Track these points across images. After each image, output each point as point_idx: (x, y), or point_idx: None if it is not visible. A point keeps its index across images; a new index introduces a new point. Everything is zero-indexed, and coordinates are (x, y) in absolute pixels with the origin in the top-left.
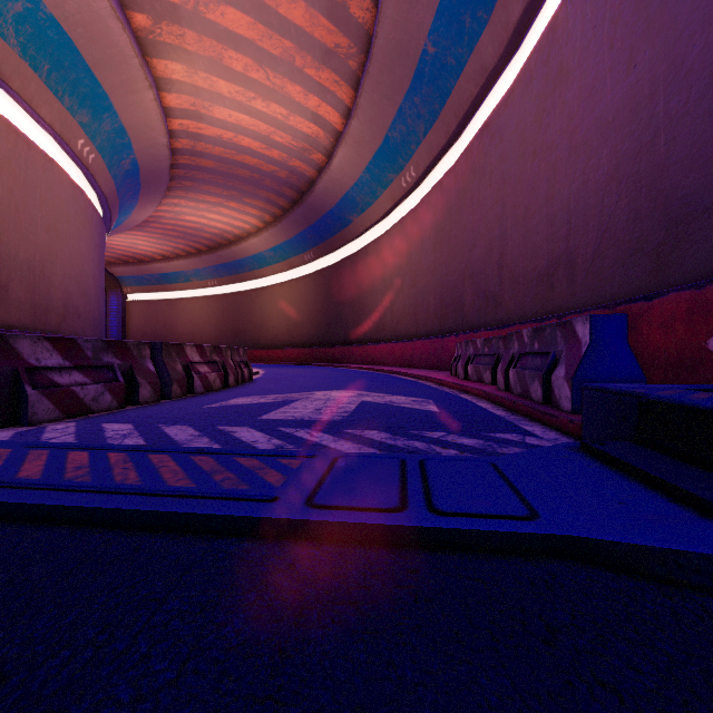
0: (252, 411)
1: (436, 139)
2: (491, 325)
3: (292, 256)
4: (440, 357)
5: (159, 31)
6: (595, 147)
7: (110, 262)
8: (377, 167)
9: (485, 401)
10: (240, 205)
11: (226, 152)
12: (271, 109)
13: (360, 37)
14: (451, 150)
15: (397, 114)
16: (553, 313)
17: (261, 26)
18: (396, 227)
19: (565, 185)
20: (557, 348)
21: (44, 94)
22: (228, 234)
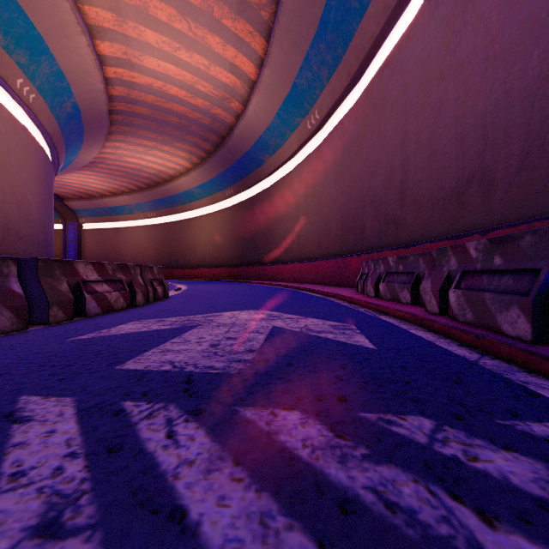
0: (122, 349)
1: (338, 82)
2: (392, 246)
3: (216, 192)
4: (343, 275)
5: None
6: (521, 51)
7: (68, 197)
8: (286, 113)
9: (417, 327)
10: (171, 149)
11: (157, 99)
12: (194, 60)
13: None
14: (352, 93)
15: (303, 61)
16: (464, 231)
17: None
18: (302, 165)
19: (480, 100)
20: None
21: None
22: (163, 174)
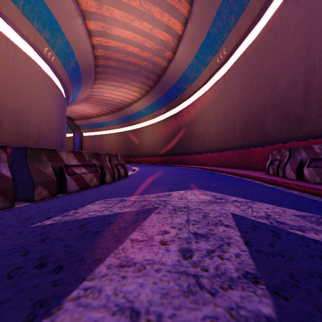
0: (73, 254)
1: (242, 24)
2: (295, 138)
3: (155, 111)
4: (247, 161)
5: None
6: None
7: (75, 118)
8: (201, 54)
9: None
10: (129, 86)
11: (121, 55)
12: (143, 26)
13: None
14: (253, 31)
15: (216, 14)
16: None
17: None
18: (212, 88)
19: None
20: None
21: (21, 18)
22: (125, 102)
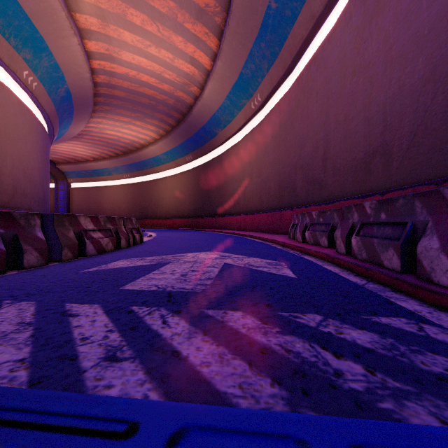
0: (120, 278)
1: (275, 73)
2: (317, 202)
3: (178, 158)
4: (279, 224)
5: None
6: (410, 58)
7: (59, 162)
8: (234, 95)
9: (329, 264)
10: (143, 123)
11: (132, 85)
12: (161, 54)
13: None
14: (286, 81)
15: (248, 56)
16: (370, 192)
17: None
18: (247, 137)
19: (381, 92)
20: (417, 218)
21: None
22: (136, 143)
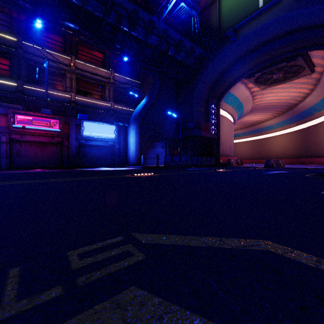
0: None
1: None
2: None
3: (285, 125)
4: None
5: (257, 93)
6: None
7: None
8: None
9: None
10: (265, 113)
11: (265, 104)
12: (283, 94)
13: (315, 79)
14: None
15: None
16: None
17: (284, 84)
18: None
19: None
20: None
21: (235, 113)
22: (258, 121)
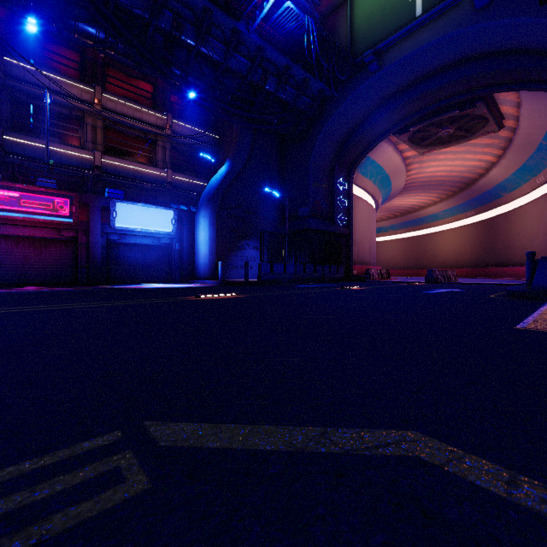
0: None
1: None
2: None
3: (457, 214)
4: None
5: (414, 160)
6: None
7: None
8: (519, 174)
9: None
10: (426, 194)
11: (427, 179)
12: (455, 163)
13: (505, 139)
14: None
15: (529, 157)
16: None
17: (456, 147)
18: (534, 202)
19: None
20: None
21: (378, 192)
22: (415, 206)
